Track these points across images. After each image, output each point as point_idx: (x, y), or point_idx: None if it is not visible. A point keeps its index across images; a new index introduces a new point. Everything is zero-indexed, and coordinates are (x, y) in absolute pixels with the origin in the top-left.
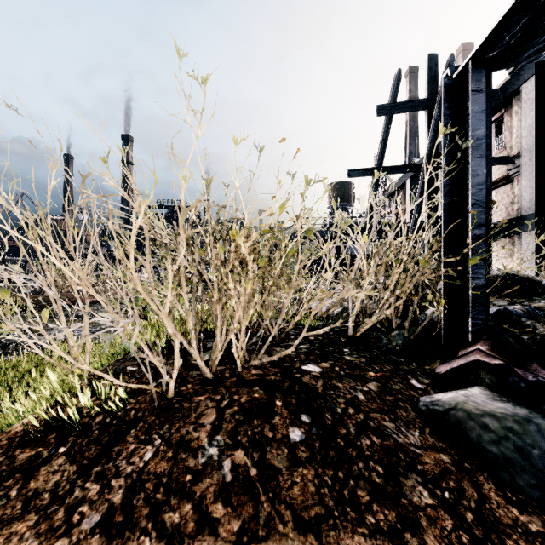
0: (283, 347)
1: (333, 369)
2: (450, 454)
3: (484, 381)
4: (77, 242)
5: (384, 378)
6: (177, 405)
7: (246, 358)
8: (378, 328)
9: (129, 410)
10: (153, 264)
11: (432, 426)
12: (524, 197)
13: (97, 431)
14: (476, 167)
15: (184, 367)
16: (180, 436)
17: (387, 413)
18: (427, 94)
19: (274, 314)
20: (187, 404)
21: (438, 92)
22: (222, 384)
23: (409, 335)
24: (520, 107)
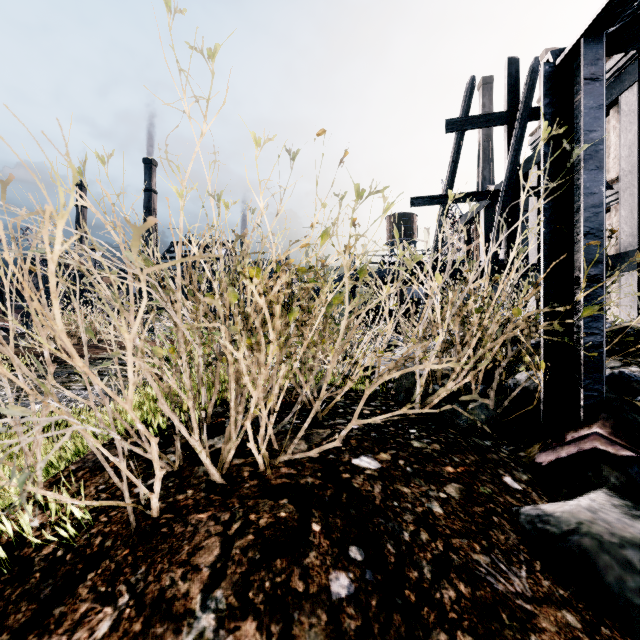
0: (327, 427)
1: (396, 463)
2: (576, 610)
3: (608, 481)
4: (7, 286)
5: (467, 476)
6: (165, 529)
7: (275, 446)
8: (453, 396)
9: (94, 536)
10: (146, 316)
11: (543, 557)
12: (624, 230)
13: (38, 573)
14: (590, 183)
15: (189, 458)
16: (159, 589)
17: (476, 537)
18: (506, 106)
19: (314, 385)
20: (180, 528)
21: (519, 103)
22: (236, 491)
23: (494, 407)
24: (619, 121)
